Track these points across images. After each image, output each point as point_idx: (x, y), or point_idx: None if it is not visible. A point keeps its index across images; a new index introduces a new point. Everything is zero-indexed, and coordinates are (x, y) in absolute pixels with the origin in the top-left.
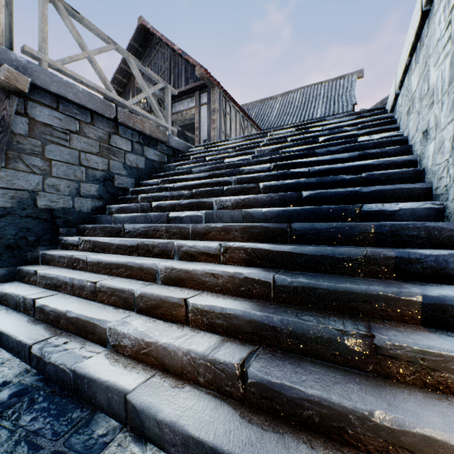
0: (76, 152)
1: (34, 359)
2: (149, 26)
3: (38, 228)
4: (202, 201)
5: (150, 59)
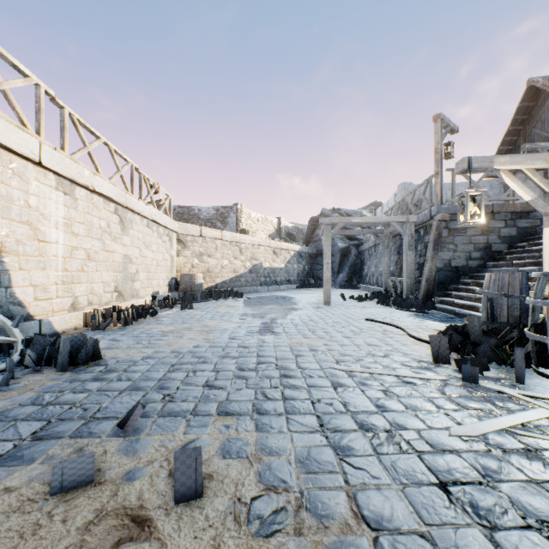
0: (468, 237)
1: (456, 313)
2: (537, 85)
3: (451, 276)
4: (541, 260)
5: (542, 108)
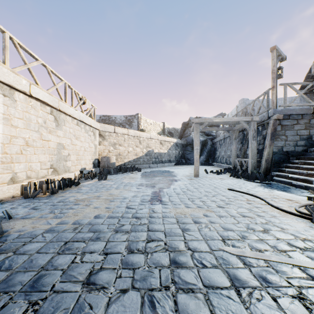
0: (295, 131)
1: (292, 185)
2: None
3: (283, 157)
4: None
5: None
